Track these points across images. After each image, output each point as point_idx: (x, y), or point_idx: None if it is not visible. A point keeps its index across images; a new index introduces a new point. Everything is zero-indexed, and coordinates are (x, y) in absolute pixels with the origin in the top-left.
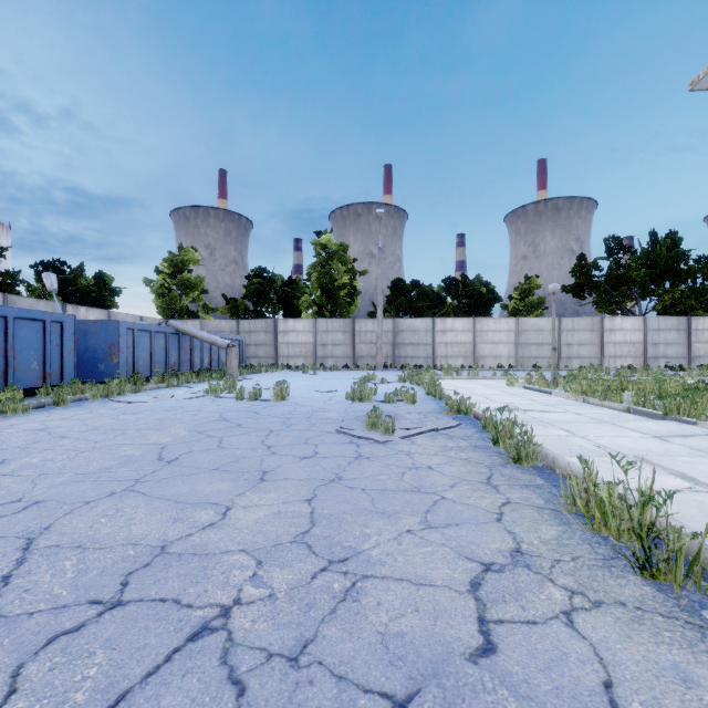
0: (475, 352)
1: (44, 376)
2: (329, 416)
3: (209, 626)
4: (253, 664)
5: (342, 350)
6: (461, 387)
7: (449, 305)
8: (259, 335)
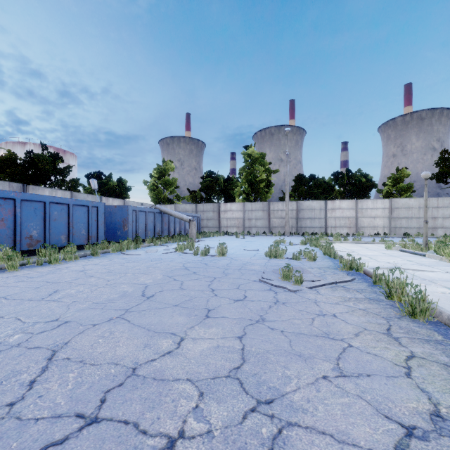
0: (357, 223)
1: (88, 238)
2: (253, 268)
3: None
4: None
5: (261, 222)
6: (349, 249)
7: (337, 191)
8: (209, 213)
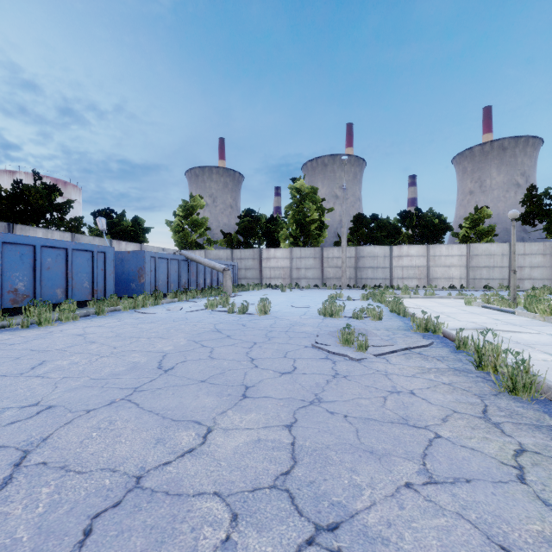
0: (428, 274)
1: (93, 292)
2: (304, 330)
3: None
4: None
5: (313, 272)
6: (421, 305)
7: (404, 235)
8: (248, 261)
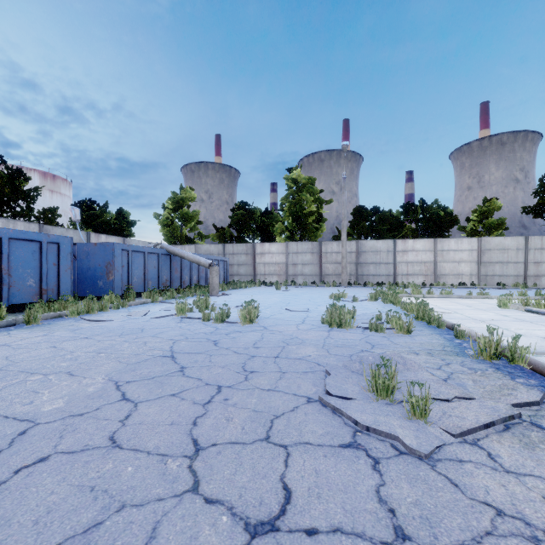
0: (435, 270)
1: (41, 292)
2: (304, 354)
3: None
4: None
5: (310, 268)
6: (445, 308)
7: (408, 228)
8: (240, 257)
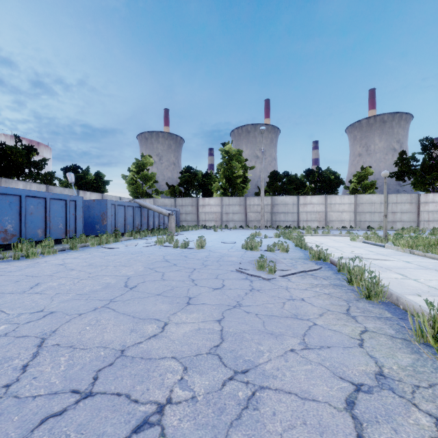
0: (326, 218)
1: (66, 232)
2: (231, 260)
3: (148, 421)
4: None
5: (238, 216)
6: (318, 241)
7: (308, 187)
8: (187, 208)
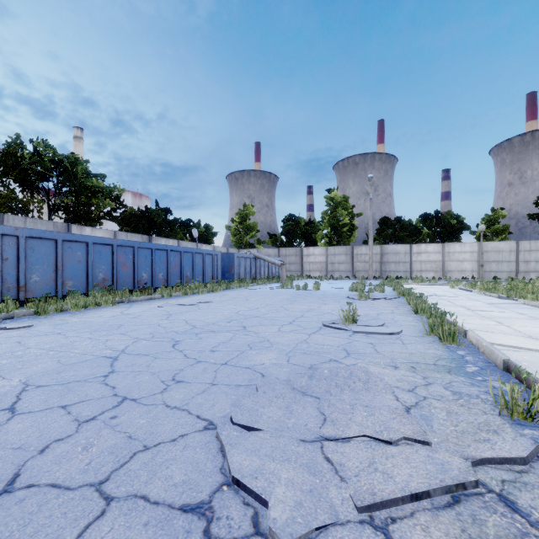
0: (443, 267)
1: (212, 278)
2: (341, 295)
3: (328, 313)
4: (337, 314)
5: (344, 266)
6: (418, 288)
7: (424, 234)
8: (291, 257)
